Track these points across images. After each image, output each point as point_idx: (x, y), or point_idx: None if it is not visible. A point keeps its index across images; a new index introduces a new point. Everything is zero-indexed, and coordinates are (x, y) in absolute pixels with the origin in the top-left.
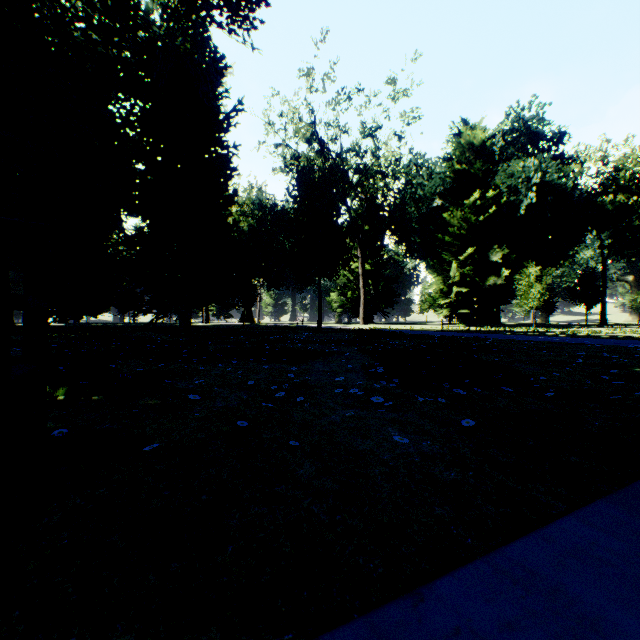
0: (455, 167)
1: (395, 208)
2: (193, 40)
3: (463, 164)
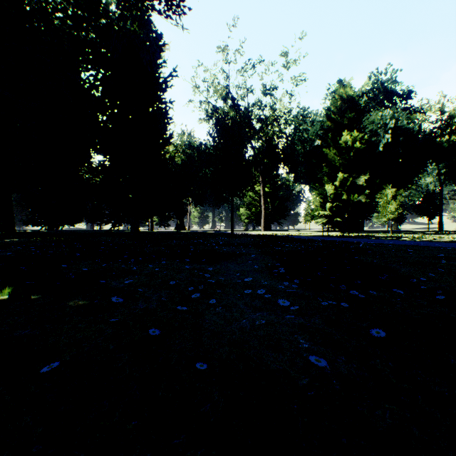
0: (331, 116)
1: (287, 147)
2: (139, 23)
3: (337, 114)
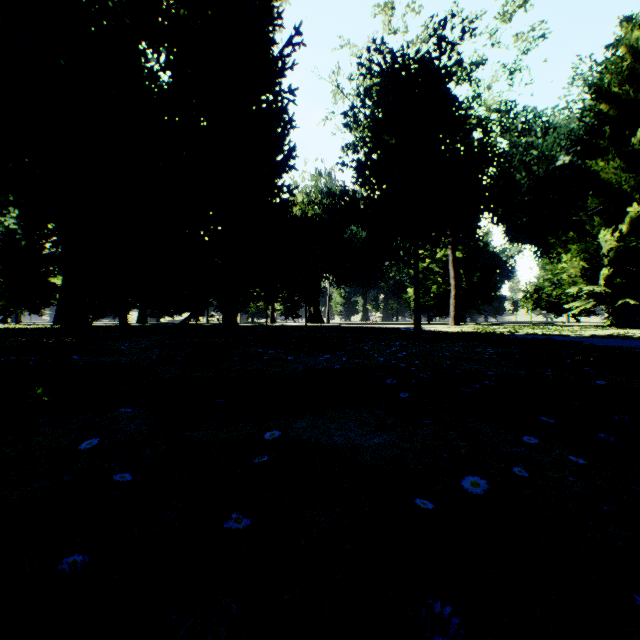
0: (611, 90)
1: (499, 174)
2: None
3: (621, 87)
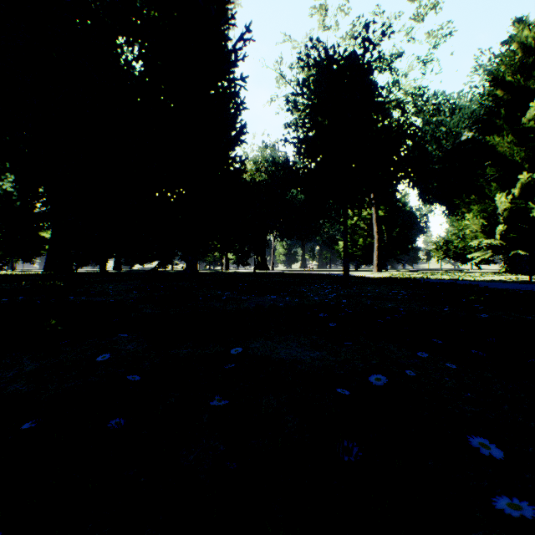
0: (505, 79)
1: (414, 147)
2: None
3: (514, 76)
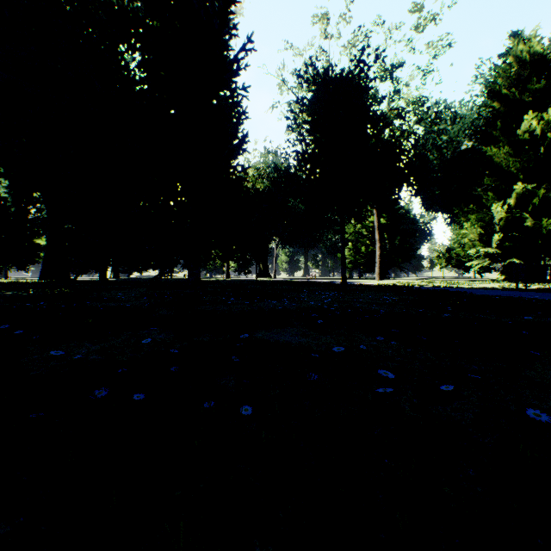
0: (501, 91)
1: (415, 156)
2: None
3: (510, 89)
